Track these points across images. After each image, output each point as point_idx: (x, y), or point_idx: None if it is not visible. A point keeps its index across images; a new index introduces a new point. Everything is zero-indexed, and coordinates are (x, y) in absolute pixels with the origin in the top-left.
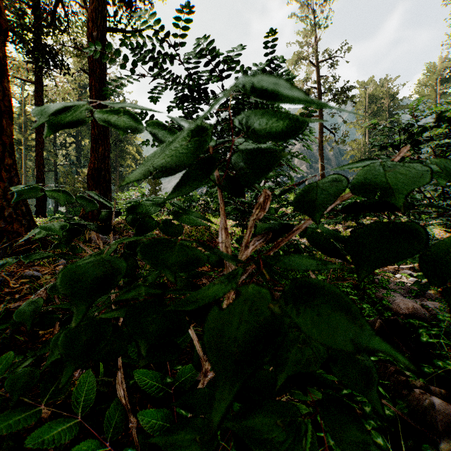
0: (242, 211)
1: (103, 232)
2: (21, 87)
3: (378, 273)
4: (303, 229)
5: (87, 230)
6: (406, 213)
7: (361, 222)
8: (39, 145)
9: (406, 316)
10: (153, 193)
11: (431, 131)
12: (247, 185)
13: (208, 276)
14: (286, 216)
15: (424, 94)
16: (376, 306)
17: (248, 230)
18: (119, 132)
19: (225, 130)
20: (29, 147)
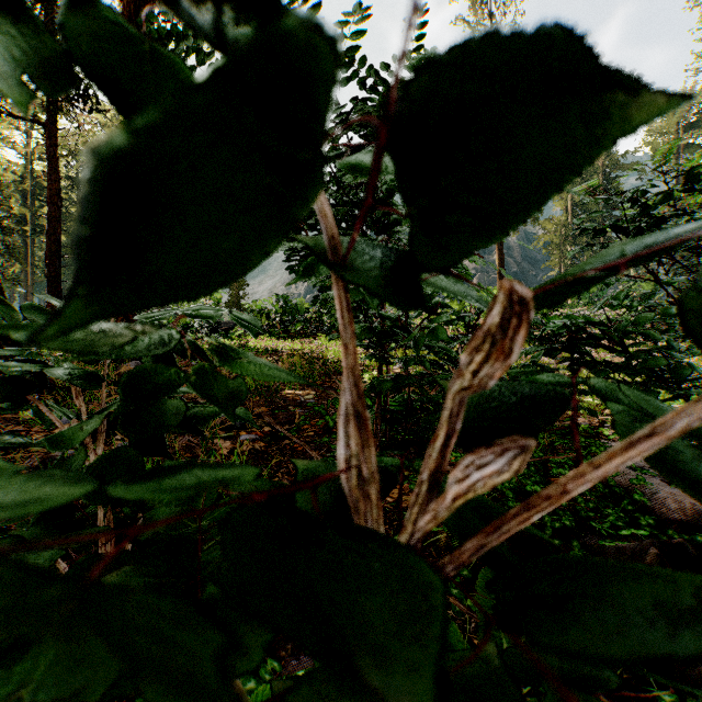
0: (380, 333)
1: (88, 382)
2: (23, 131)
3: (609, 437)
4: (675, 437)
5: (122, 362)
6: (668, 336)
7: (585, 350)
8: (51, 224)
9: (680, 523)
10: (234, 300)
11: (693, 197)
12: (439, 266)
13: (319, 444)
14: (458, 341)
15: (658, 146)
16: (622, 505)
17: (442, 428)
18: (2, 88)
19: (350, 187)
20: (39, 228)
